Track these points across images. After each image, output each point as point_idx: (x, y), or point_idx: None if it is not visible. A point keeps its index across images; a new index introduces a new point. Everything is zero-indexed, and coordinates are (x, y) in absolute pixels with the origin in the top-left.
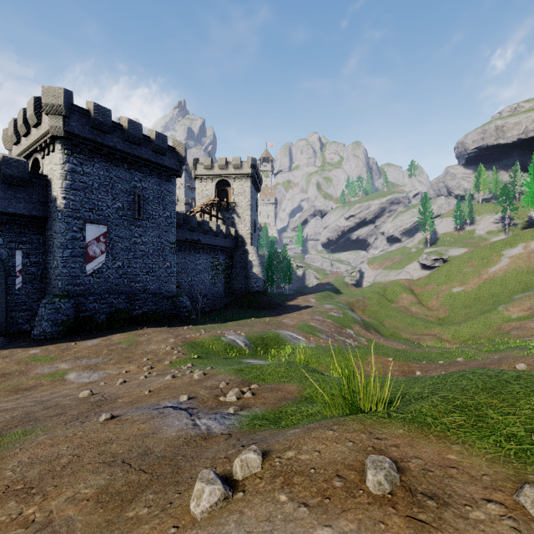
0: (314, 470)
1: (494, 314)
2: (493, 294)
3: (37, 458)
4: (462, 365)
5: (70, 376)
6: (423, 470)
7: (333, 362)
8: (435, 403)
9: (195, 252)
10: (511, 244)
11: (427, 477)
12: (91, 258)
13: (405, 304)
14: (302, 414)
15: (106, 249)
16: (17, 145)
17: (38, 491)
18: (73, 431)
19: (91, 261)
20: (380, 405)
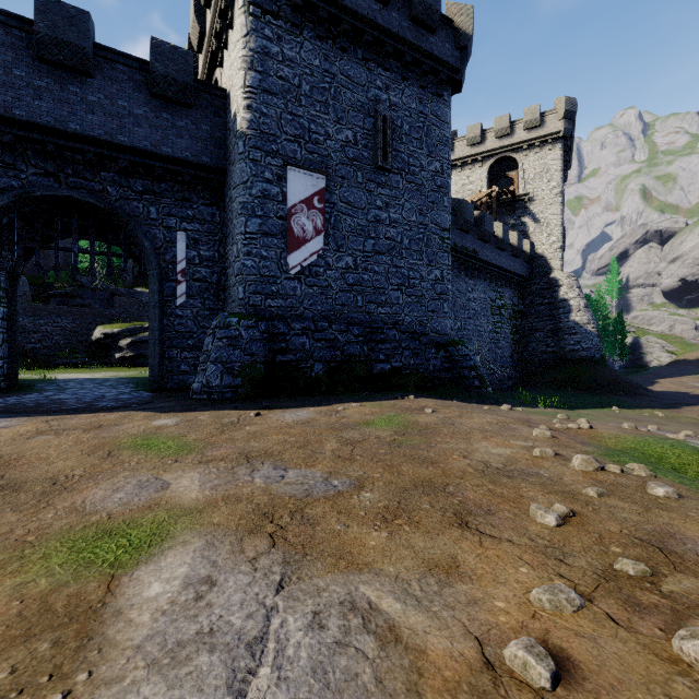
0: None
1: None
2: None
3: None
4: None
5: (149, 584)
6: None
7: None
8: None
9: (467, 275)
10: None
11: None
12: (296, 241)
13: None
14: None
15: (324, 227)
16: None
17: None
18: None
19: (296, 248)
20: None
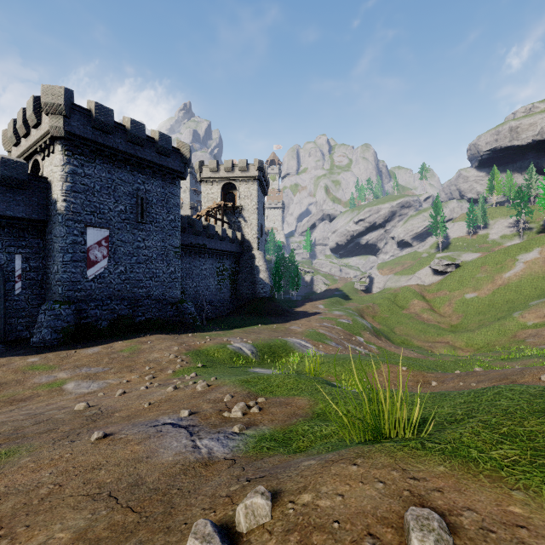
0: (339, 524)
1: (509, 321)
2: (508, 300)
3: (14, 487)
4: (481, 375)
5: (68, 386)
6: (481, 529)
7: (343, 371)
8: (476, 430)
9: (200, 257)
10: (526, 249)
11: (489, 541)
12: (92, 262)
13: (417, 311)
14: (315, 434)
15: (108, 254)
16: (17, 147)
17: (7, 533)
18: (59, 453)
19: (92, 266)
20: (408, 430)
